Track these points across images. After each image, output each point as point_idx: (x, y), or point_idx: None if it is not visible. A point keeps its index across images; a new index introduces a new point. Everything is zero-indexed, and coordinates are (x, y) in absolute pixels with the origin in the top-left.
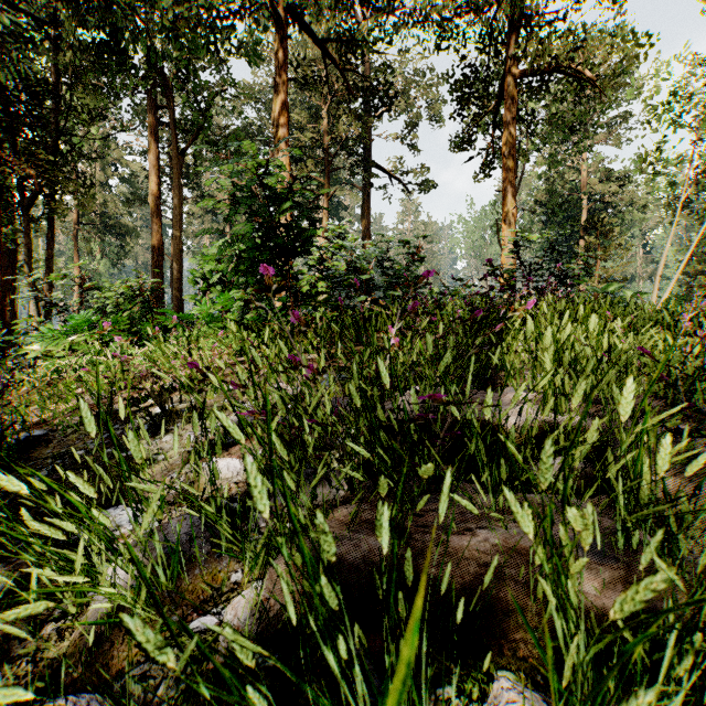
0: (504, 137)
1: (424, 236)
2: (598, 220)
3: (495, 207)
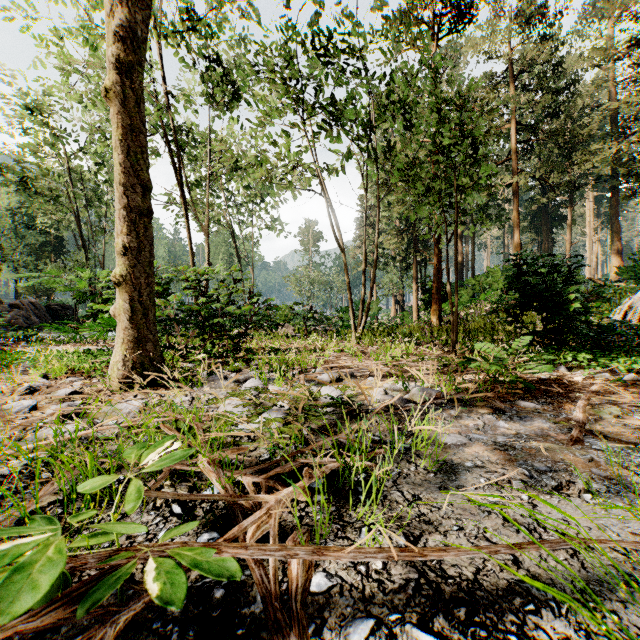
0: None
1: None
2: None
3: None
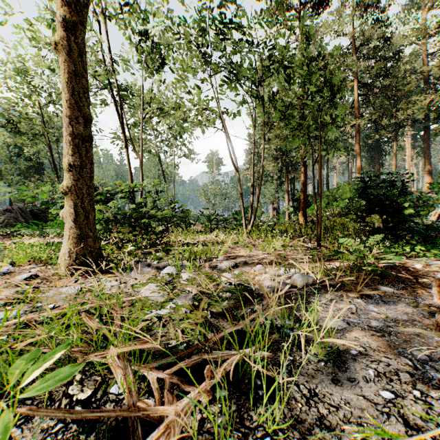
0: None
1: None
2: None
3: None
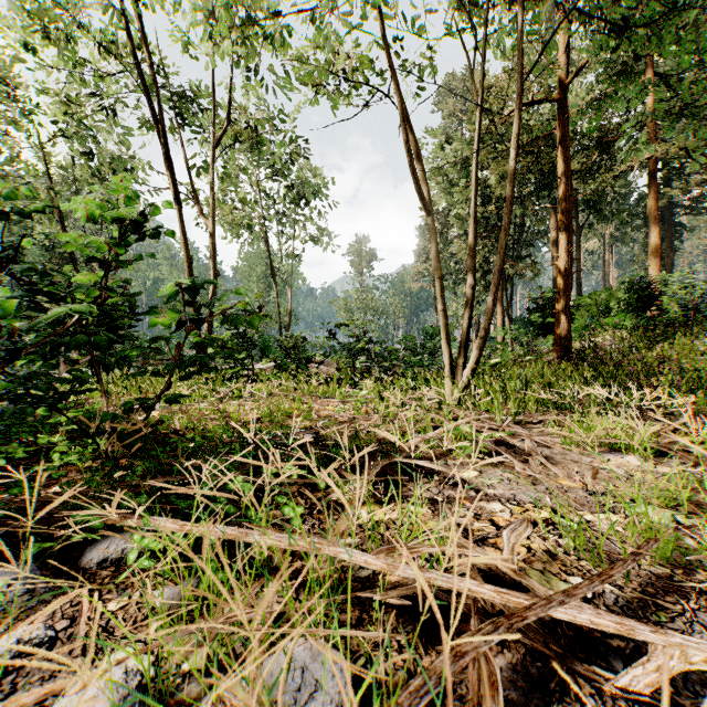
0: None
1: None
2: None
3: None
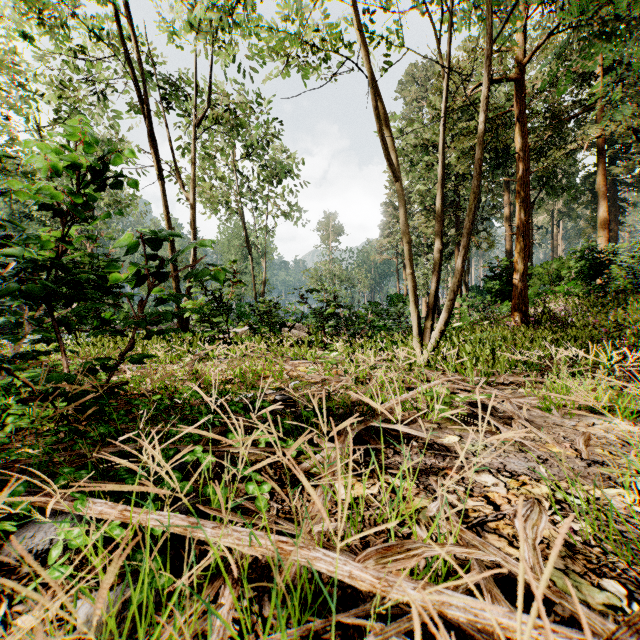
0: None
1: None
2: None
3: None
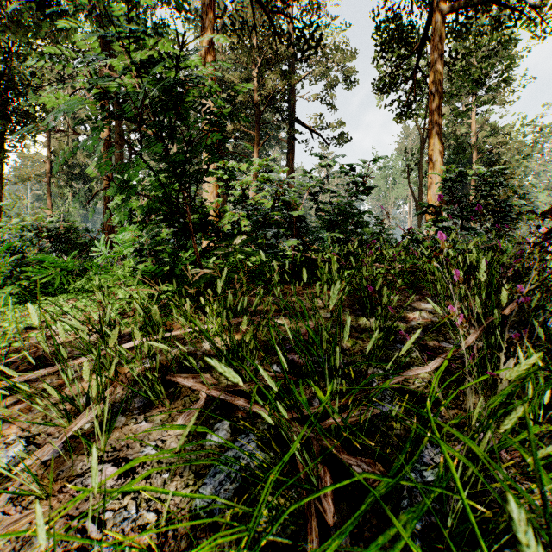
0: (431, 74)
1: (372, 160)
2: (499, 164)
3: (396, 159)
